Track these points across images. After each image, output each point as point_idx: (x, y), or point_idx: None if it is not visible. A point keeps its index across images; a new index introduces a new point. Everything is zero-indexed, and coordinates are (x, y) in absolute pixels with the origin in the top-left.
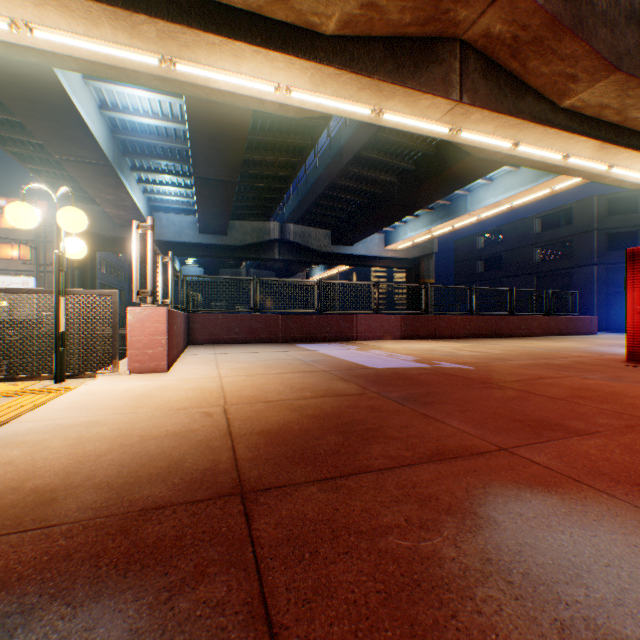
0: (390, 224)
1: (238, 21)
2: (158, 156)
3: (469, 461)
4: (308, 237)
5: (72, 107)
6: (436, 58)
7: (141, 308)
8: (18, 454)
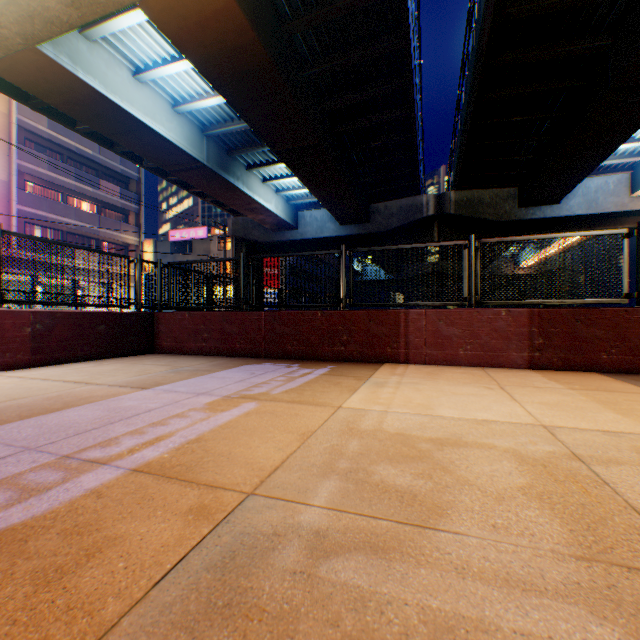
0: (619, 142)
1: None
2: (256, 145)
3: None
4: (477, 204)
5: (119, 108)
6: None
7: None
8: None
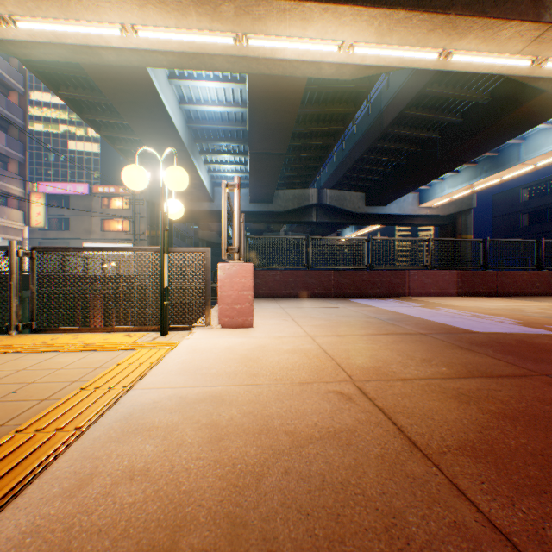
0: (428, 181)
1: None
2: (220, 139)
3: None
4: (343, 200)
5: (160, 103)
6: None
7: (229, 264)
8: (151, 453)
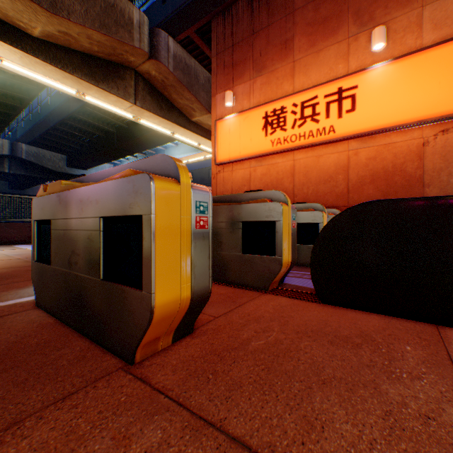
0: (115, 159)
1: None
2: None
3: None
4: (43, 158)
5: None
6: (120, 76)
7: None
8: None
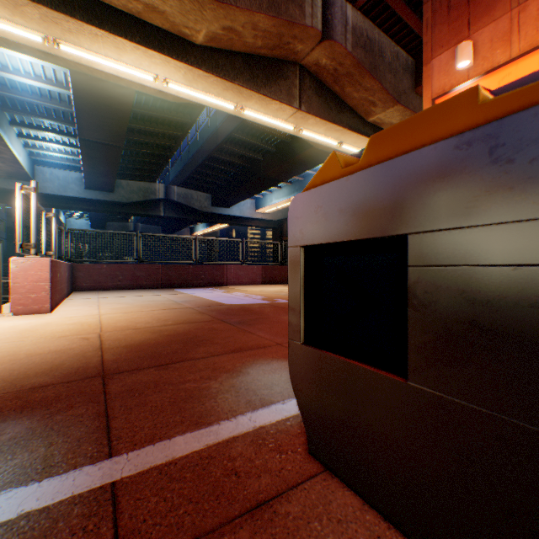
0: (259, 192)
1: (119, 20)
2: (41, 114)
3: (255, 351)
4: (191, 198)
5: None
6: (282, 75)
7: (25, 258)
8: None
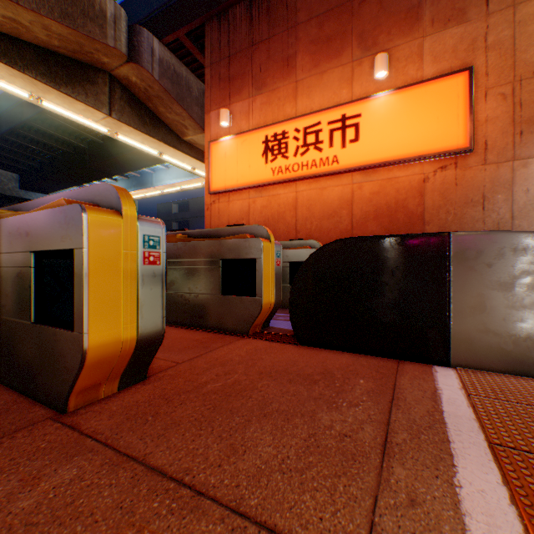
0: (87, 182)
1: None
2: None
3: None
4: None
5: None
6: (90, 79)
7: None
8: None
